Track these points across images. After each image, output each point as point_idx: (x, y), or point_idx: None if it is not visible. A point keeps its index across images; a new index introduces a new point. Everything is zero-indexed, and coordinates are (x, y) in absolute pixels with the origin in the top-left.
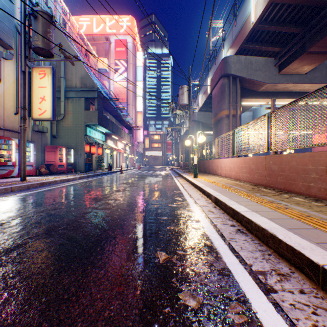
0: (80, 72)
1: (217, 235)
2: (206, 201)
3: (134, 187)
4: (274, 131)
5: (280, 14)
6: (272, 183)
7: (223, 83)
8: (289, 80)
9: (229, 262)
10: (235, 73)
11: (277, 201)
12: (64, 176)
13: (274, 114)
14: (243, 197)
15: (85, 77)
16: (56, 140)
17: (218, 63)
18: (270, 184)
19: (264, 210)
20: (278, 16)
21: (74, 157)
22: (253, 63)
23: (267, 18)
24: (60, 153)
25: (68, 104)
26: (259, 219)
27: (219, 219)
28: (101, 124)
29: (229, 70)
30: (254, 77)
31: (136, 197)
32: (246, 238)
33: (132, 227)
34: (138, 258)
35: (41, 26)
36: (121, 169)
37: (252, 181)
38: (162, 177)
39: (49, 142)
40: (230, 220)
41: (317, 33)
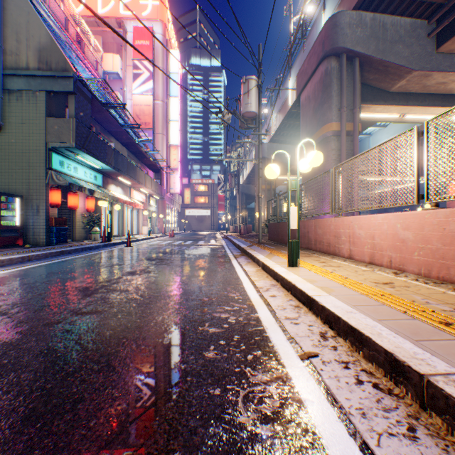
0: (37, 38)
1: None
2: None
3: (84, 319)
4: None
5: None
6: None
7: (327, 68)
8: None
9: None
10: (354, 47)
11: None
12: None
13: None
14: None
15: (48, 49)
16: None
17: (311, 44)
18: None
19: None
20: None
21: (22, 214)
22: (388, 29)
23: None
24: None
25: (10, 104)
26: None
27: None
28: (86, 149)
29: (342, 40)
30: (389, 57)
31: None
32: None
33: None
34: None
35: None
36: (128, 239)
37: None
38: (206, 256)
39: None
40: None
41: None
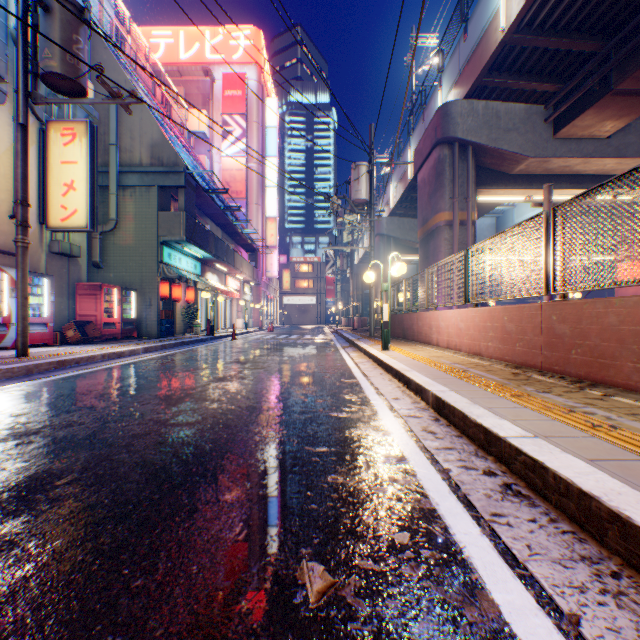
0: (149, 135)
1: (456, 504)
2: (414, 404)
3: (256, 370)
4: (561, 248)
5: (559, 12)
6: (556, 363)
7: (439, 156)
8: (576, 152)
9: (509, 604)
10: (466, 137)
11: (582, 407)
12: (113, 345)
13: (563, 211)
14: (502, 398)
15: (160, 145)
16: (101, 272)
17: (429, 118)
18: (551, 365)
19: (563, 432)
20: (555, 16)
21: (137, 307)
22: (502, 116)
23: (532, 21)
24: (107, 298)
25: (124, 200)
26: (563, 463)
27: (454, 455)
28: (193, 240)
29: (453, 129)
30: (503, 145)
31: (258, 394)
32: (534, 514)
33: (241, 478)
34: (246, 588)
35: (58, 28)
36: (233, 332)
37: (510, 358)
38: (316, 347)
39: (84, 276)
40: (480, 457)
41: (636, 51)
